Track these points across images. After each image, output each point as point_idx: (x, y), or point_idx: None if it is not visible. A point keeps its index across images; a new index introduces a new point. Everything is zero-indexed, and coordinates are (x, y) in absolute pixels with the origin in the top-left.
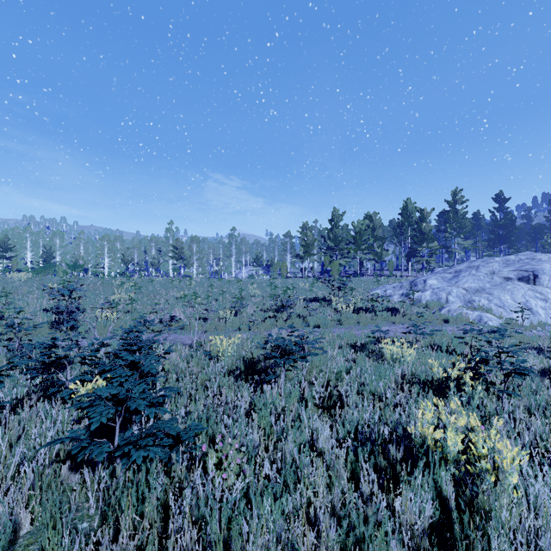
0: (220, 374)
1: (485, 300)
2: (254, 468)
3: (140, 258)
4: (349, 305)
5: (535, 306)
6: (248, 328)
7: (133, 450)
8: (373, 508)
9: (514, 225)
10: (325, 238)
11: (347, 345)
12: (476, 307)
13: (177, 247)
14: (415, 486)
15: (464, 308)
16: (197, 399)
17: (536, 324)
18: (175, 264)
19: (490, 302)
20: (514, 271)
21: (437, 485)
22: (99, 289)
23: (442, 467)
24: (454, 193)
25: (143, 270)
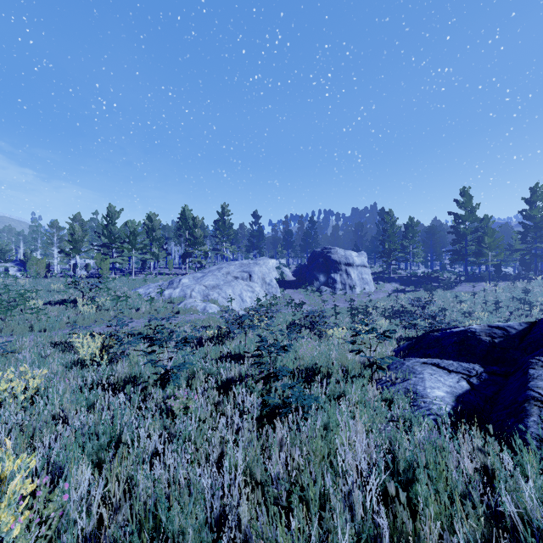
0: None
1: (217, 293)
2: None
3: None
4: (93, 305)
5: (245, 297)
6: None
7: None
8: None
9: (263, 236)
10: (99, 234)
11: (49, 344)
12: (210, 300)
13: None
14: None
15: (201, 301)
16: None
17: (244, 308)
18: None
19: (219, 295)
20: (240, 272)
21: None
22: None
23: None
24: (223, 206)
25: None
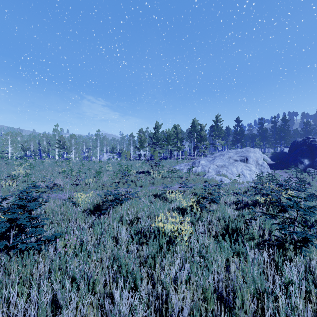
0: (78, 212)
1: (225, 170)
2: (88, 252)
3: (35, 147)
4: (159, 174)
5: (245, 173)
6: (102, 188)
7: (20, 244)
8: (132, 256)
9: (243, 133)
10: (151, 138)
11: (152, 195)
12: (221, 174)
13: (61, 141)
14: (150, 245)
15: (215, 175)
16: (62, 224)
17: (246, 181)
18: (59, 151)
19: (227, 172)
20: (238, 157)
21: (160, 245)
22: (4, 168)
23: (163, 238)
24: (216, 116)
25: (37, 155)
